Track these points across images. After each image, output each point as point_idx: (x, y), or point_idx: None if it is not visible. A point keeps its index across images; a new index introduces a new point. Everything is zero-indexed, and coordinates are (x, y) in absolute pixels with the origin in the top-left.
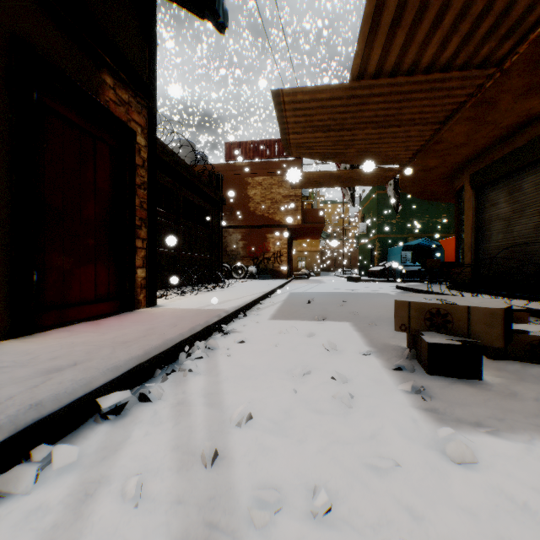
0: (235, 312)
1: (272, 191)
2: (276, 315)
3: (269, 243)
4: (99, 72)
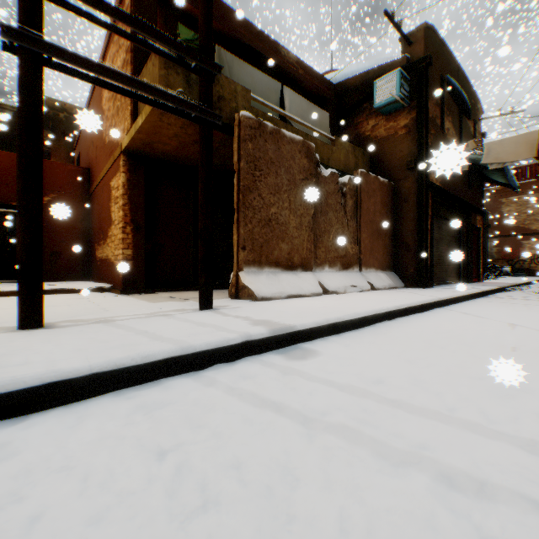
0: (518, 284)
1: (526, 206)
2: (538, 287)
3: (523, 248)
4: (475, 218)
